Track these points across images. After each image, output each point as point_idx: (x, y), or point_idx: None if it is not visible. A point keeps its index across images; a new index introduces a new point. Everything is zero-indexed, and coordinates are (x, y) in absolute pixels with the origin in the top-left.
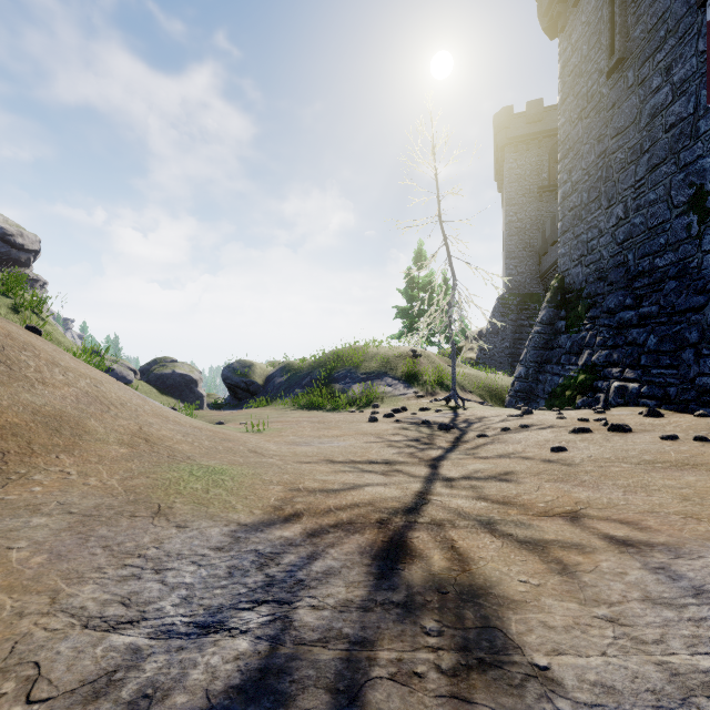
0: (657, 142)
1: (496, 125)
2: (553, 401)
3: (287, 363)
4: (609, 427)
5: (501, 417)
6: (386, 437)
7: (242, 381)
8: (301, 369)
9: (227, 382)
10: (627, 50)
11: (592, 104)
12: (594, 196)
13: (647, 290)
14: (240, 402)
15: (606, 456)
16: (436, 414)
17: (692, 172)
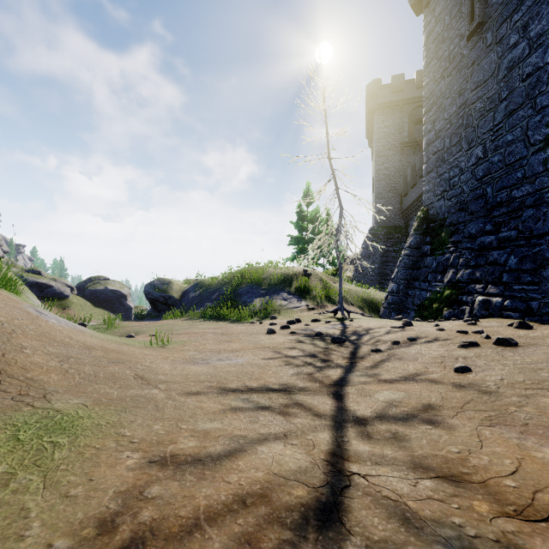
0: (514, 90)
1: (368, 94)
2: (421, 312)
3: (200, 280)
4: (495, 341)
5: (386, 329)
6: (283, 352)
7: (161, 295)
8: (211, 286)
9: (149, 296)
10: (486, 15)
11: (454, 64)
12: (455, 141)
13: (505, 217)
14: (159, 313)
15: (518, 379)
16: (326, 325)
17: (548, 113)
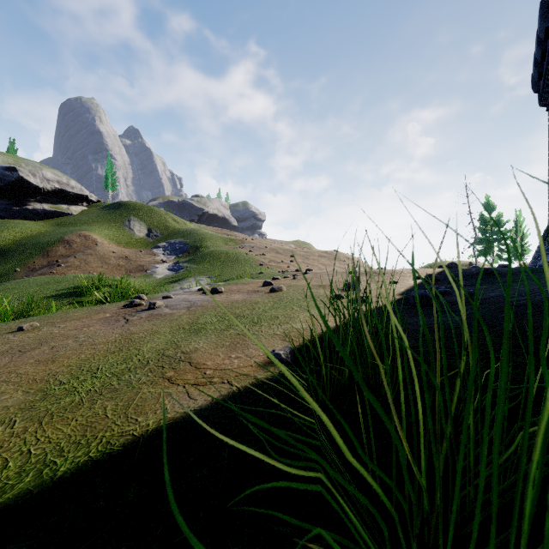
0: None
1: None
2: None
3: None
4: None
5: None
6: None
7: None
8: None
9: None
10: None
11: None
12: None
13: None
14: None
15: None
16: None
17: None
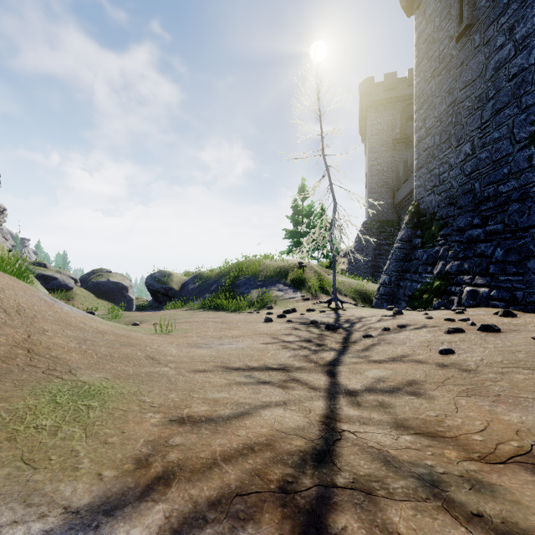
0: (501, 90)
1: (361, 91)
2: (412, 302)
3: (199, 273)
4: (479, 327)
5: (377, 317)
6: (280, 338)
7: (162, 287)
8: (209, 278)
9: (150, 288)
10: (474, 17)
11: (444, 64)
12: (445, 138)
13: (492, 211)
14: (160, 304)
15: (497, 359)
16: (321, 314)
17: (533, 112)
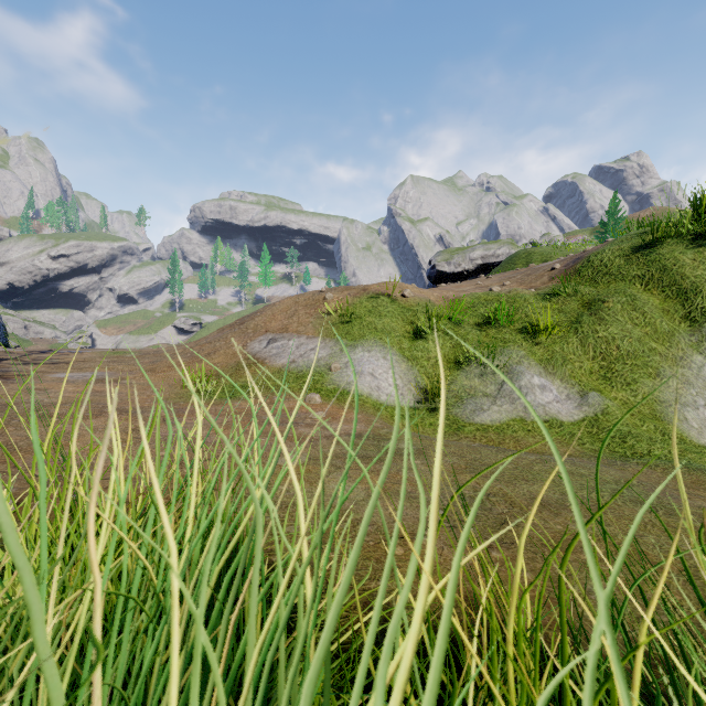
0: None
1: None
2: None
3: None
4: None
5: None
6: None
7: None
8: None
9: None
10: None
11: None
12: None
13: None
14: None
15: None
16: None
17: None
